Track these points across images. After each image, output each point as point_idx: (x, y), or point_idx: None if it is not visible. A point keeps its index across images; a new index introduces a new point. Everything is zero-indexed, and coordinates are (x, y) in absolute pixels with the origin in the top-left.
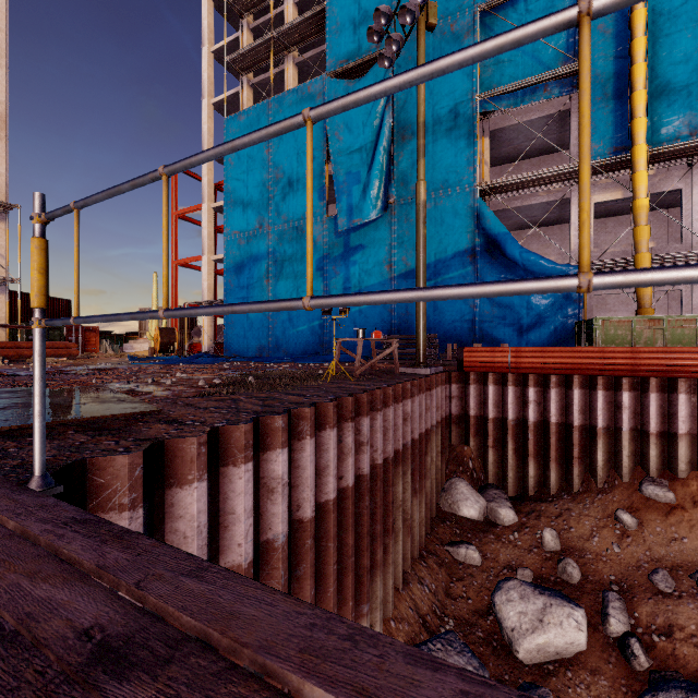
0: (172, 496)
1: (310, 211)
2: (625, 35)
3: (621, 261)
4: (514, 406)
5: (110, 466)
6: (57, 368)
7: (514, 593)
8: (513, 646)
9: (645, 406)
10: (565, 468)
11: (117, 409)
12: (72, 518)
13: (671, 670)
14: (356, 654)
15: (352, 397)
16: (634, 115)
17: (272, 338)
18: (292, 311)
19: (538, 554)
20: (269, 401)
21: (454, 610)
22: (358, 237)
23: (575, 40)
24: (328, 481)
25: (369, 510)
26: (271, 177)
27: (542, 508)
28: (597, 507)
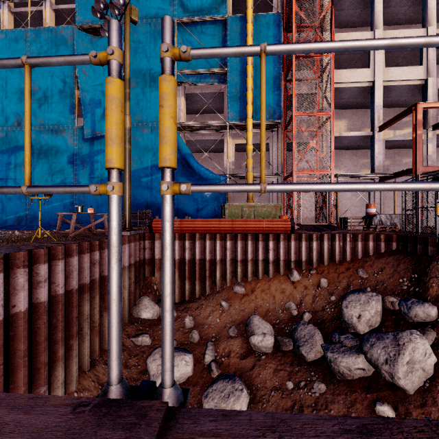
0: None
1: None
2: (245, 62)
3: (243, 175)
4: (179, 251)
5: None
6: None
7: (157, 355)
8: None
9: (236, 247)
10: (203, 283)
11: None
12: None
13: (226, 372)
14: None
15: (25, 252)
16: (247, 103)
17: (29, 211)
18: None
19: (182, 331)
20: None
21: (127, 374)
22: (100, 143)
23: None
24: None
25: (47, 325)
26: None
27: (190, 306)
28: (214, 301)
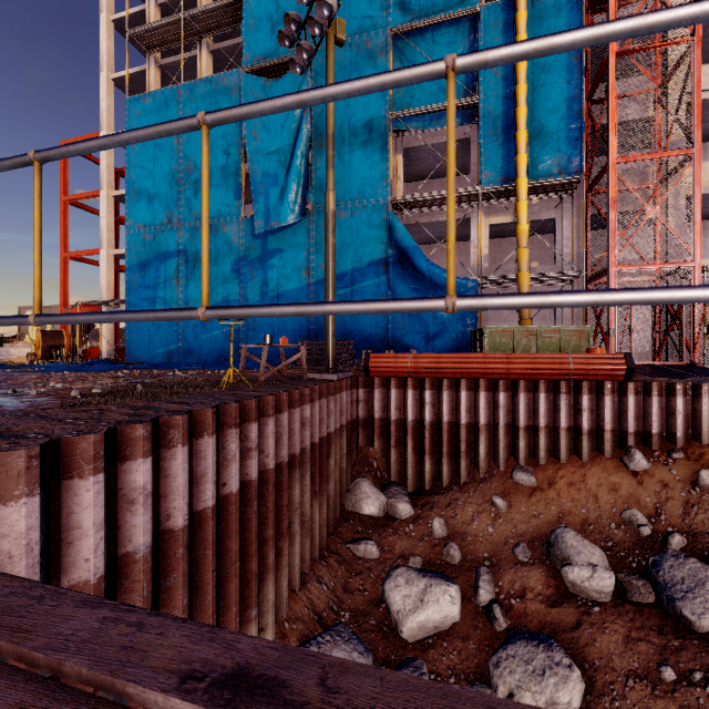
0: None
1: (37, 239)
2: (511, 79)
3: (508, 277)
4: (413, 408)
5: None
6: None
7: (401, 579)
8: (398, 627)
9: (516, 404)
10: (455, 462)
11: None
12: None
13: (522, 625)
14: (34, 607)
15: (237, 403)
16: (517, 150)
17: (182, 343)
18: None
19: (428, 542)
20: (143, 410)
21: (350, 603)
22: (276, 240)
23: (473, 77)
24: (207, 488)
25: (258, 515)
26: (181, 169)
27: (435, 500)
28: (478, 495)
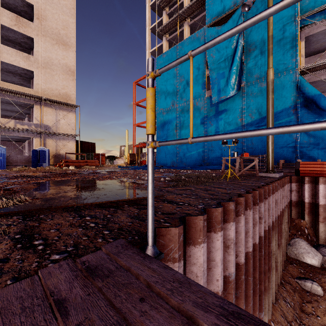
0: (190, 251)
1: None
2: None
3: None
4: None
5: (168, 234)
6: (94, 170)
7: None
8: None
9: None
10: None
11: (141, 193)
12: (222, 308)
13: None
14: None
15: (257, 191)
16: None
17: (178, 158)
18: (188, 144)
19: None
20: (210, 191)
21: (308, 321)
22: (223, 105)
23: None
24: (248, 240)
25: (263, 257)
26: (177, 81)
27: None
28: None
